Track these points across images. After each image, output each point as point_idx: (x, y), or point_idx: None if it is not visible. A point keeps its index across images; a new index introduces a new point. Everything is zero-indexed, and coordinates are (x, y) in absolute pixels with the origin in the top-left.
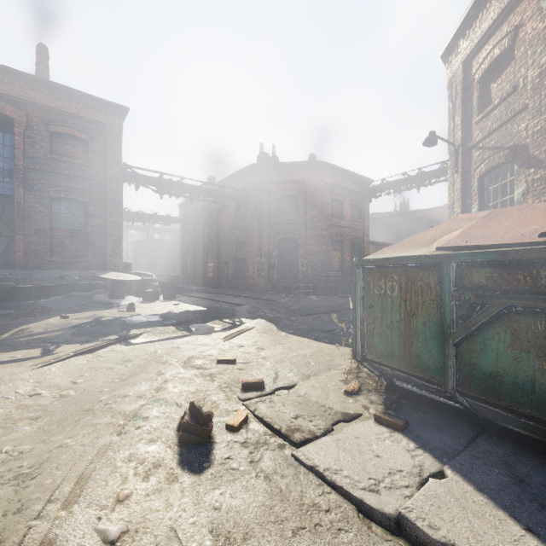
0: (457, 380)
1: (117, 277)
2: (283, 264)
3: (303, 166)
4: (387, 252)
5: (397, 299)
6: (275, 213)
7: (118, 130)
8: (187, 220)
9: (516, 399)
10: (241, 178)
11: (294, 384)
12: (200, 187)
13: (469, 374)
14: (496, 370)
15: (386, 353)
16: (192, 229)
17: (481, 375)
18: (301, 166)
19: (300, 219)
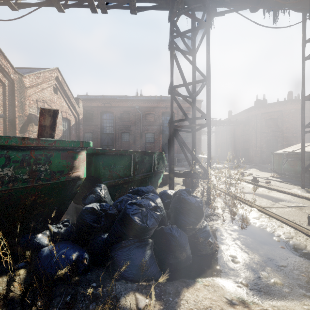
0: (284, 170)
1: (203, 156)
2: (269, 151)
3: (280, 103)
4: (277, 151)
5: (277, 159)
6: (264, 127)
7: (199, 108)
8: (218, 131)
9: (288, 171)
10: (246, 113)
11: (259, 175)
12: (227, 120)
13: (285, 169)
14: (287, 168)
15: (276, 168)
16: (220, 135)
17: (286, 169)
18: (279, 104)
19: (279, 129)
